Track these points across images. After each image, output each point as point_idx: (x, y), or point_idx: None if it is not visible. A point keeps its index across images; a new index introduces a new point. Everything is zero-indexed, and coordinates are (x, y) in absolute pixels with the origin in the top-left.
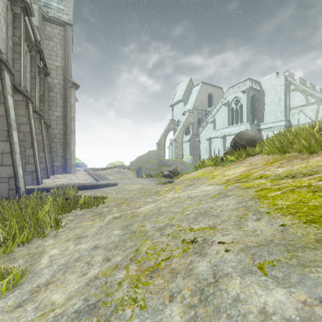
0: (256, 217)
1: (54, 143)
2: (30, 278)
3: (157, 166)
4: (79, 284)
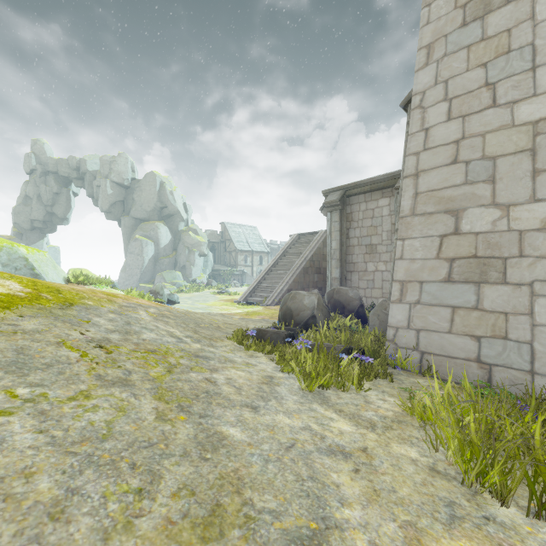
0: (6, 326)
1: None
2: (303, 395)
3: None
4: (226, 373)
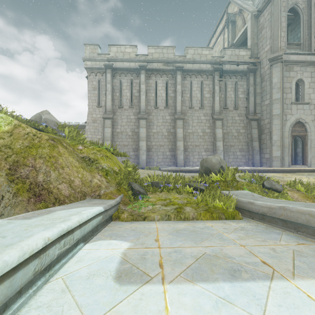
0: None
1: (264, 134)
2: None
3: None
4: None
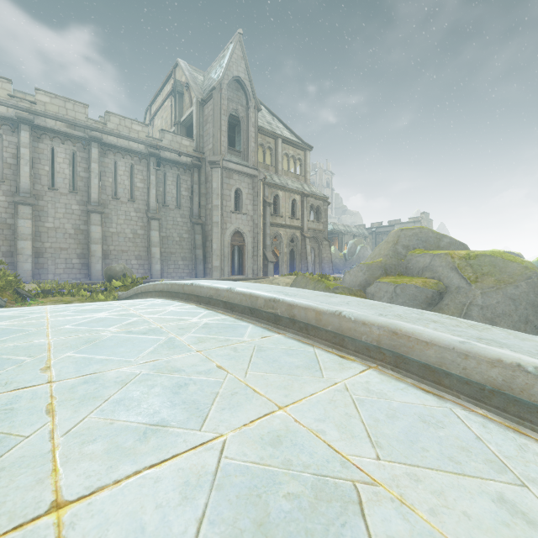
0: None
1: (209, 241)
2: None
3: (372, 275)
4: None
